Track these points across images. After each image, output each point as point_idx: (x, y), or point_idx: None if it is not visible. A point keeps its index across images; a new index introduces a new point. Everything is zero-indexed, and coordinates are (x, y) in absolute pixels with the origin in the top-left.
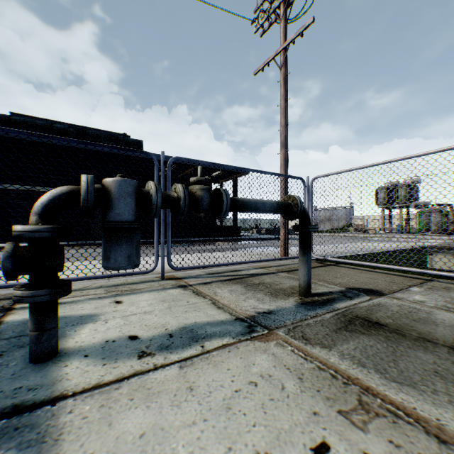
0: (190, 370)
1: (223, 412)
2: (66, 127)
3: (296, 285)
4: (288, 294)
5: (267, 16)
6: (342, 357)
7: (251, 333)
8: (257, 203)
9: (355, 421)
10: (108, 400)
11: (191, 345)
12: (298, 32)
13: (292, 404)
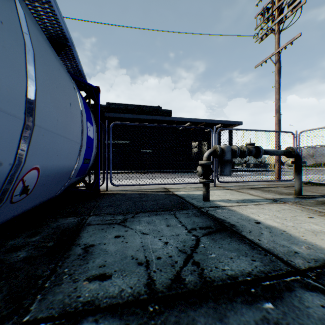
0: (259, 206)
1: (277, 212)
2: (133, 107)
3: (291, 192)
4: (287, 194)
5: (264, 32)
6: (318, 209)
7: (275, 202)
8: (273, 151)
9: (322, 216)
10: (239, 208)
11: (253, 202)
12: (288, 42)
13: (299, 213)
